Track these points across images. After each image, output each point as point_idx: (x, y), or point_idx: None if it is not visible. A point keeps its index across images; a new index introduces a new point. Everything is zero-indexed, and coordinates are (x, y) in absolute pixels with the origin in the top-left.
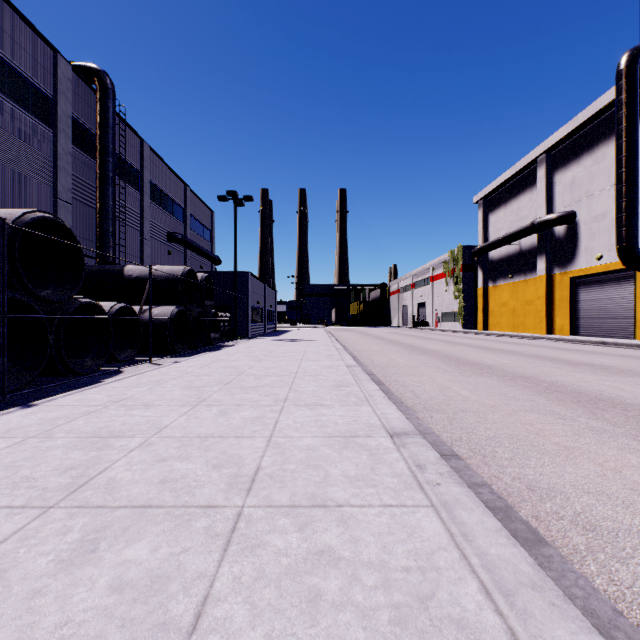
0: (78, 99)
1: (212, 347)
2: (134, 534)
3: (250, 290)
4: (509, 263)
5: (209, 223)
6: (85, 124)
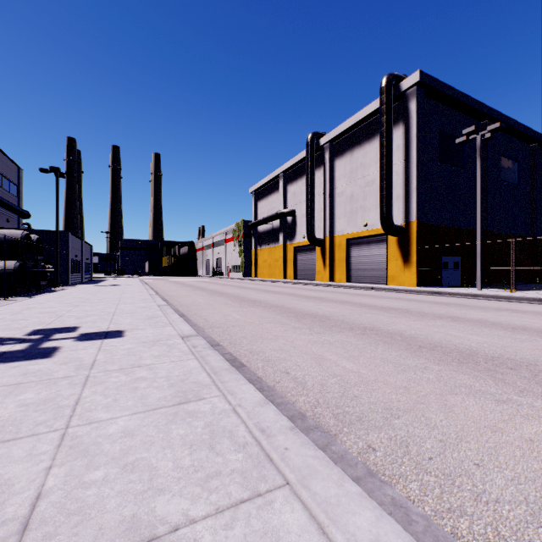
0: None
1: (43, 291)
2: (89, 317)
3: (70, 246)
4: (268, 235)
5: (16, 178)
6: None
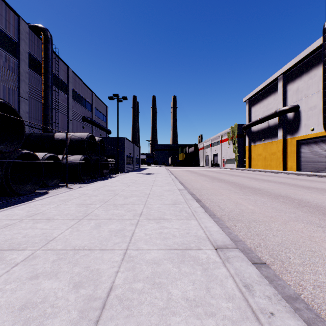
0: (32, 43)
1: (104, 177)
2: None
3: (126, 147)
4: (262, 133)
5: (105, 112)
6: (36, 57)
